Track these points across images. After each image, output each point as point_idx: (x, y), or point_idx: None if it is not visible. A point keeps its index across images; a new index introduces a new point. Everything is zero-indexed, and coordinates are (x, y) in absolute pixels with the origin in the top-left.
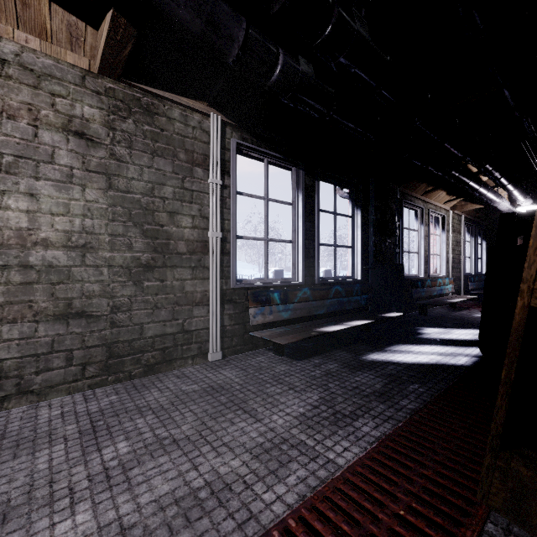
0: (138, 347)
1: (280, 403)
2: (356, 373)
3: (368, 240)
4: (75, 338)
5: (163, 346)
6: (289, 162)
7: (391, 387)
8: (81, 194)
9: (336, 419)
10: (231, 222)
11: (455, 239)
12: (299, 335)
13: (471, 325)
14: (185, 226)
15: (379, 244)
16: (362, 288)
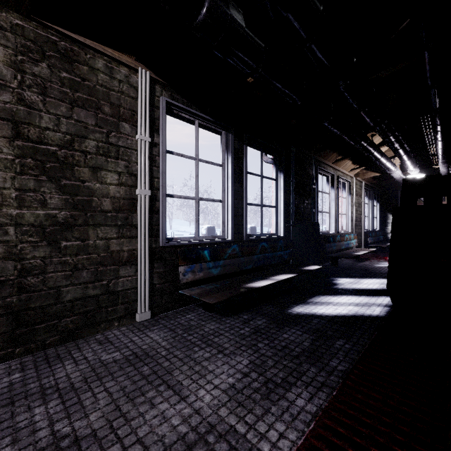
0: (54, 313)
1: (208, 371)
2: (283, 329)
3: (290, 201)
4: None
5: (84, 310)
6: (219, 125)
7: (319, 344)
8: None
9: (267, 390)
10: (160, 180)
11: (357, 201)
12: (228, 292)
13: (376, 275)
14: (111, 183)
15: (299, 205)
16: (285, 244)
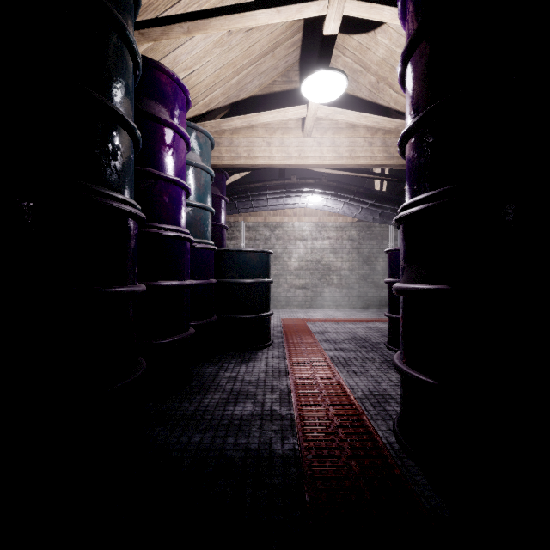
0: (366, 299)
1: None
2: None
3: None
4: (350, 294)
5: (373, 300)
6: None
7: None
8: (351, 255)
9: None
10: None
11: None
12: None
13: None
14: (380, 261)
15: None
16: None
